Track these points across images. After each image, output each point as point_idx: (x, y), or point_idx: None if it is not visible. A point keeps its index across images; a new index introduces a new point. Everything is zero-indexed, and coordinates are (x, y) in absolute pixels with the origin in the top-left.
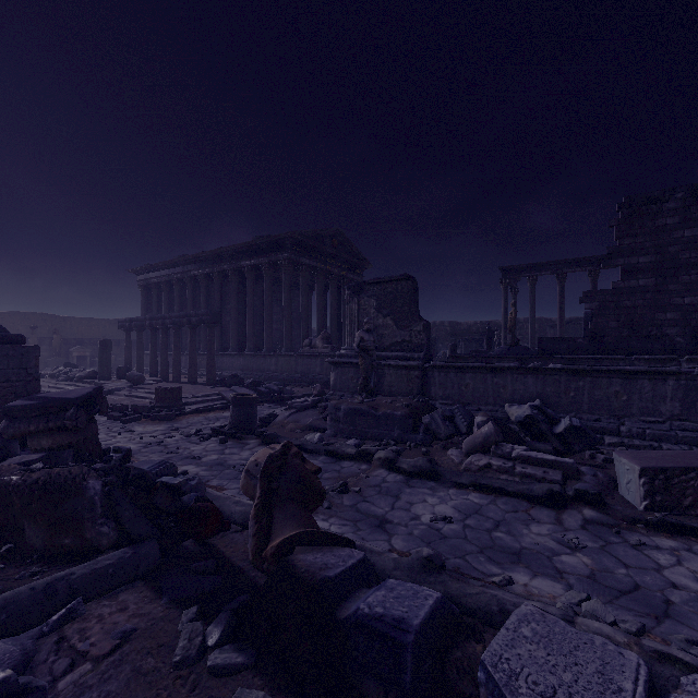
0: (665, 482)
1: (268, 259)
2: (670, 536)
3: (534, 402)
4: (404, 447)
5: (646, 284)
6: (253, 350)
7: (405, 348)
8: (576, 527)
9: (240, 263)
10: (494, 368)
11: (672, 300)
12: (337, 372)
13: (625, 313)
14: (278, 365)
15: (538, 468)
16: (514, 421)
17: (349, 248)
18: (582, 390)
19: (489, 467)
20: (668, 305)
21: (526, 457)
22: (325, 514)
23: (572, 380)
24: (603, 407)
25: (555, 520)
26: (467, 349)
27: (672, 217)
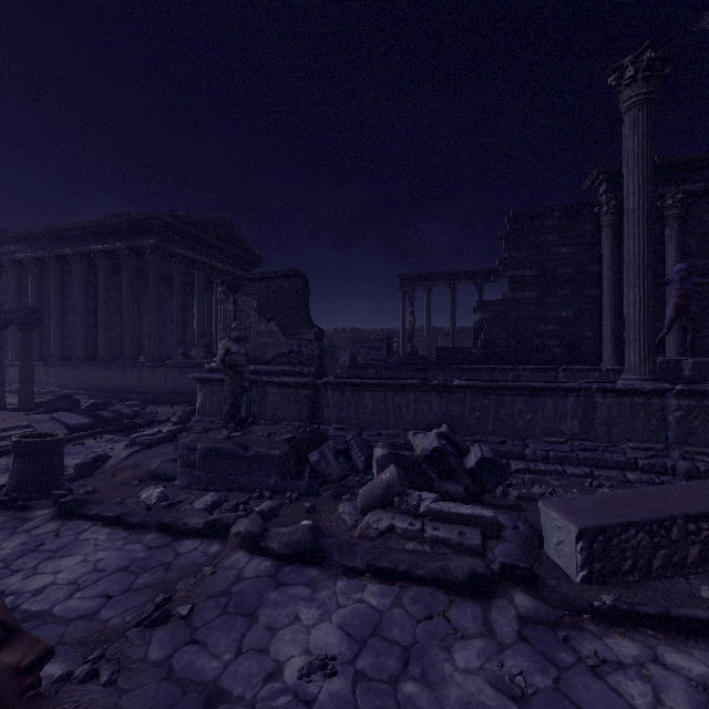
0: (604, 544)
1: (128, 244)
2: (624, 631)
3: (441, 429)
4: (282, 500)
5: (530, 296)
6: (107, 360)
7: (293, 360)
8: (512, 637)
9: (88, 247)
10: (396, 385)
11: (551, 313)
12: (206, 391)
13: (513, 324)
14: (142, 379)
15: (452, 527)
16: (420, 455)
17: (238, 241)
18: (488, 410)
19: (391, 530)
20: (547, 318)
21: (437, 512)
22: (93, 707)
23: (477, 398)
24: (508, 427)
25: (484, 626)
26: (368, 356)
27: (551, 234)
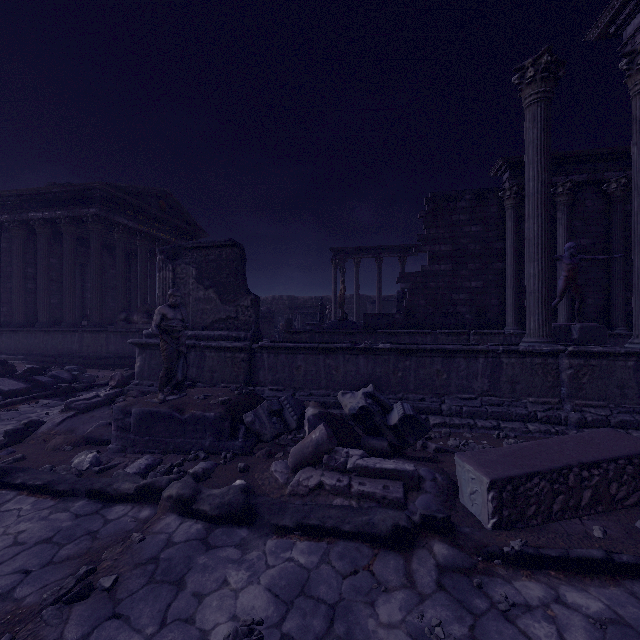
0: (512, 493)
1: (69, 212)
2: (530, 573)
3: (368, 389)
4: (217, 461)
5: (445, 269)
6: (48, 325)
7: (230, 326)
8: (431, 586)
9: (27, 214)
10: (327, 348)
11: (463, 283)
12: (144, 356)
13: (431, 293)
14: (83, 344)
15: (377, 481)
16: (348, 414)
17: (181, 213)
18: (409, 370)
19: (320, 486)
20: (460, 288)
21: (363, 468)
22: None
23: (400, 359)
24: (427, 386)
25: (405, 577)
26: (303, 321)
27: (463, 214)
